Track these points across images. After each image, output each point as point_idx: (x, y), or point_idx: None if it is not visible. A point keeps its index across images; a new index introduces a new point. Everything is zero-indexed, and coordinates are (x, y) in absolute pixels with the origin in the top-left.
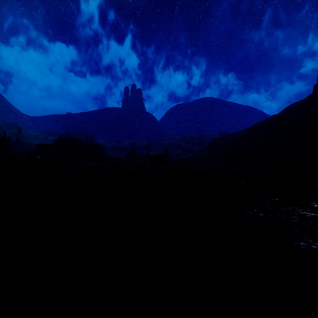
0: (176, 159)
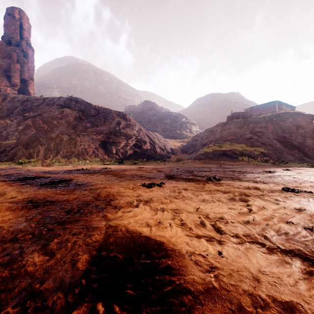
0: None
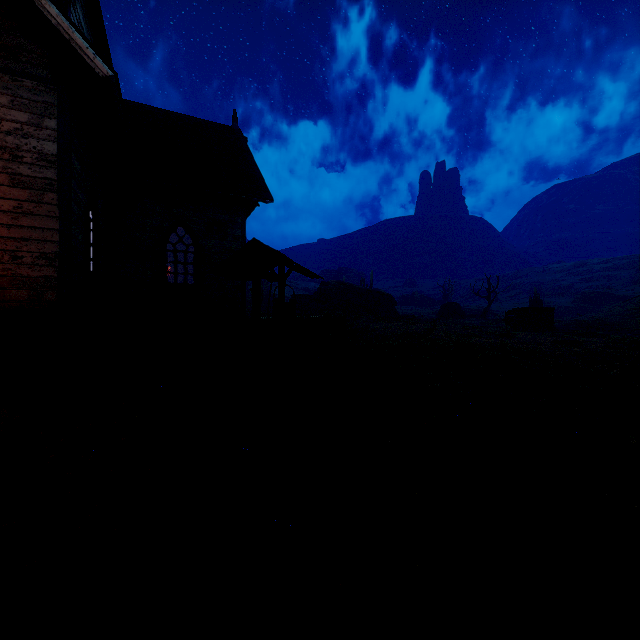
0: (572, 320)
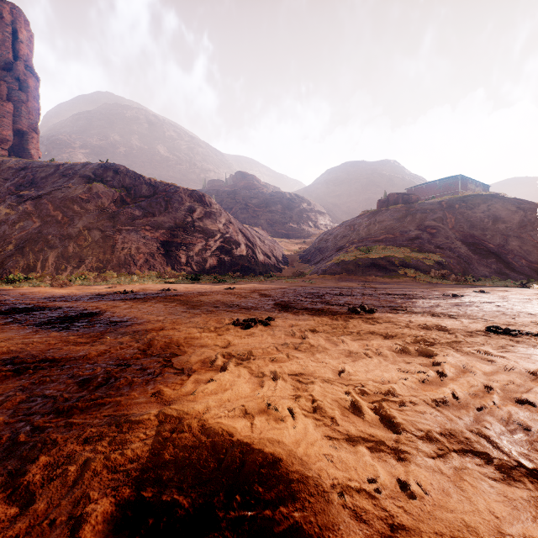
0: None
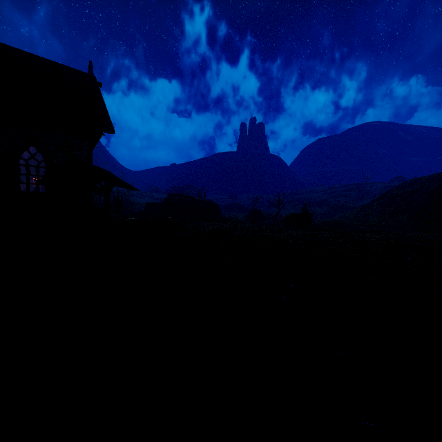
0: (323, 221)
